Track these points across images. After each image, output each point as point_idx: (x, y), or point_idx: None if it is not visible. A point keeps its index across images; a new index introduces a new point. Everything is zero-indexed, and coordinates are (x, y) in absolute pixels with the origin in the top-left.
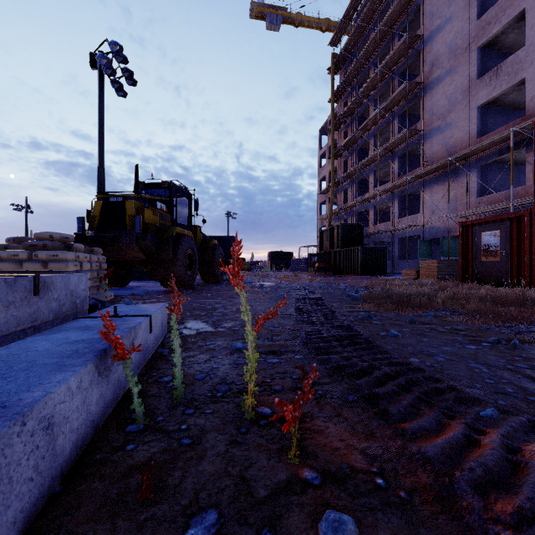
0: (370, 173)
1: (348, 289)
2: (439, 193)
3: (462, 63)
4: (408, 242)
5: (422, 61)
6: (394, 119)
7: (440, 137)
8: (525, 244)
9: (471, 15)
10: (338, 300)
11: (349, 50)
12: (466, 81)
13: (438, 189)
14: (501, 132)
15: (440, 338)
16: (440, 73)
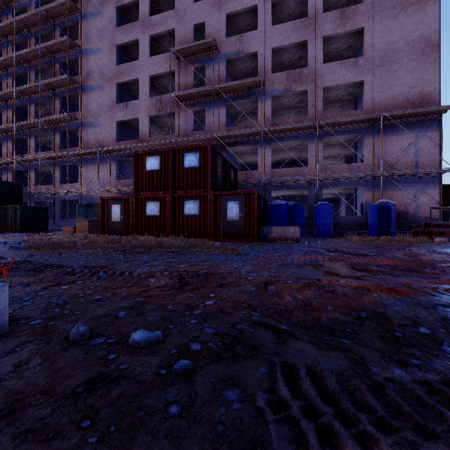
0: (31, 136)
1: (9, 244)
2: (93, 171)
3: (108, 87)
4: (69, 205)
5: (80, 66)
6: (56, 98)
7: (94, 131)
8: (130, 213)
9: (113, 59)
10: (1, 251)
11: (5, 1)
12: (110, 100)
13: (92, 168)
14: (128, 143)
15: (72, 258)
16: (93, 84)
